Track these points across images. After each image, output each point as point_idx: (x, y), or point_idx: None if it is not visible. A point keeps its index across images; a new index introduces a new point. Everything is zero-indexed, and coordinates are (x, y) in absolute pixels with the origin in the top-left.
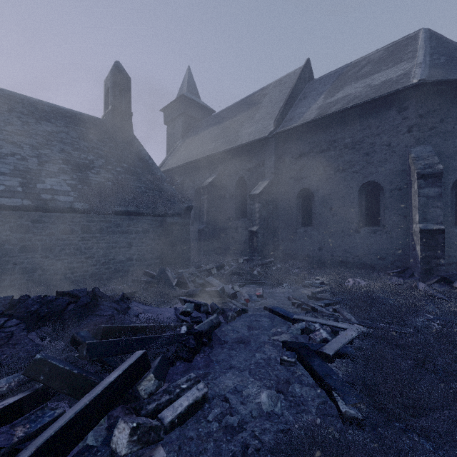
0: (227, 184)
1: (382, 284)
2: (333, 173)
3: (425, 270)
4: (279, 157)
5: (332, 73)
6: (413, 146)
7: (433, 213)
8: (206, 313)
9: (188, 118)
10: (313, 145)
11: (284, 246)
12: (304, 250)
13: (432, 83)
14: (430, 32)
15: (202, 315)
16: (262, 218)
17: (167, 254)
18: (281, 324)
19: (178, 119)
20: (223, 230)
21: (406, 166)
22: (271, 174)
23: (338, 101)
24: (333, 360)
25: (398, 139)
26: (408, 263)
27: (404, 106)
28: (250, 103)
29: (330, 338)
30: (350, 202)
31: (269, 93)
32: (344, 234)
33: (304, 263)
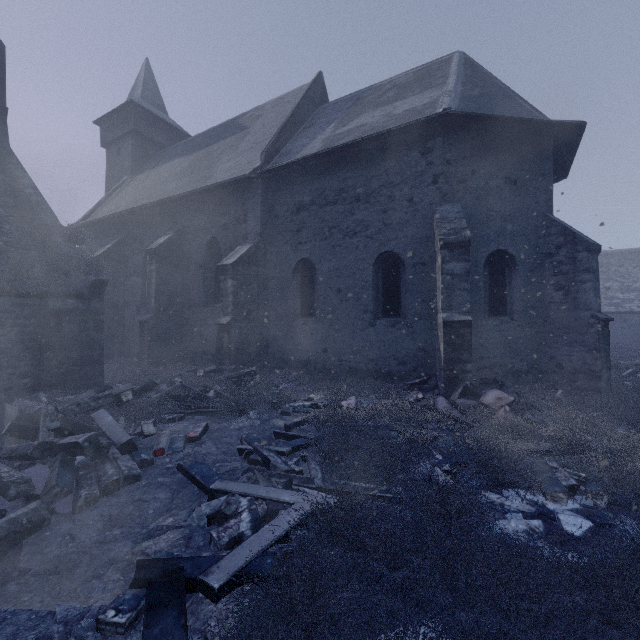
0: (192, 248)
1: (391, 404)
2: (342, 238)
3: (450, 379)
4: (269, 209)
5: (350, 97)
6: (440, 203)
7: (459, 299)
8: (26, 499)
9: (143, 141)
10: (316, 194)
11: (276, 347)
12: (303, 352)
13: (460, 117)
14: (466, 57)
15: (11, 506)
16: (238, 304)
17: (48, 367)
18: (187, 503)
19: (126, 140)
20: (187, 323)
21: (431, 232)
22: (257, 235)
23: (350, 132)
24: (221, 599)
25: (421, 193)
26: (434, 368)
27: (429, 147)
28: (237, 126)
29: (249, 532)
30: (363, 281)
31: (264, 114)
32: (356, 328)
33: (303, 372)
